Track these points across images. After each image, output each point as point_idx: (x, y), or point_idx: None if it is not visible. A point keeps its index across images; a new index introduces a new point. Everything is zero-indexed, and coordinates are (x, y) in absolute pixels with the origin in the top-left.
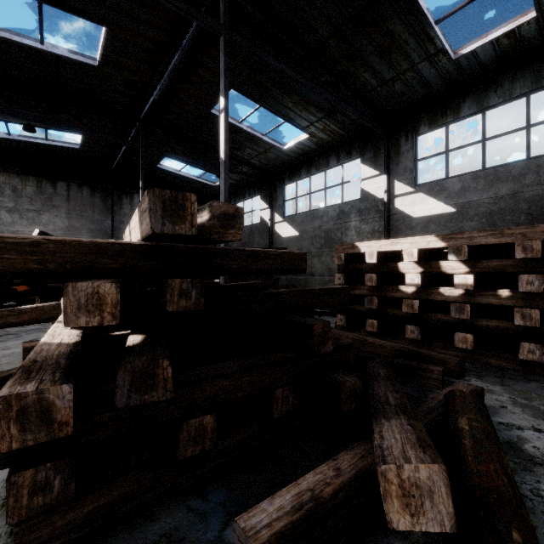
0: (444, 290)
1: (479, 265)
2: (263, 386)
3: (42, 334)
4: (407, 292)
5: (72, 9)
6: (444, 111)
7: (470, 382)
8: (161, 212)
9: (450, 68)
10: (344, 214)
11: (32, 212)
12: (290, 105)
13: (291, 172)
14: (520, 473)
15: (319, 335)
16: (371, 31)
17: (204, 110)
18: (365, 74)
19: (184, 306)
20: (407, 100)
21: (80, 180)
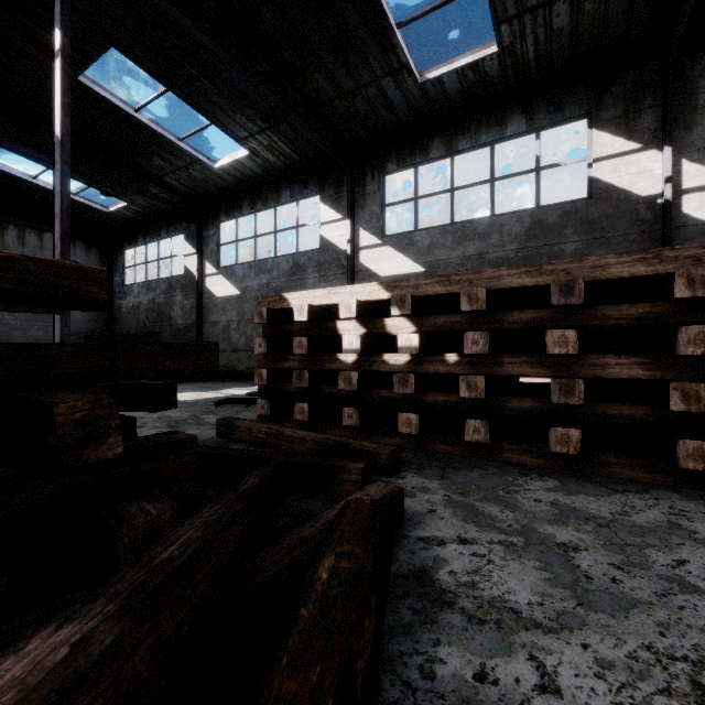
0: (389, 357)
1: (427, 323)
2: None
3: None
4: (347, 362)
5: None
6: (413, 149)
7: (405, 479)
8: None
9: (416, 94)
10: (300, 268)
11: None
12: (215, 99)
13: (228, 205)
14: (417, 631)
15: (74, 425)
16: (320, 11)
17: None
18: (317, 75)
19: None
20: (372, 127)
21: None
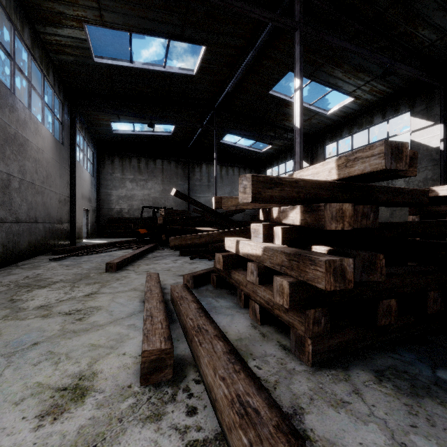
0: None
1: None
2: (419, 287)
3: (177, 257)
4: None
5: (187, 39)
6: None
7: None
8: (390, 155)
9: None
10: None
11: (143, 181)
12: (339, 75)
13: (331, 134)
14: None
15: None
16: None
17: (263, 93)
18: (423, 31)
19: (364, 224)
20: None
21: (169, 157)
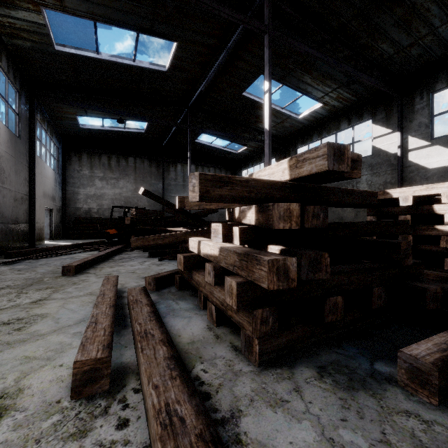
0: None
1: None
2: (365, 284)
3: (145, 259)
4: (444, 230)
5: (157, 34)
6: None
7: None
8: (333, 157)
9: None
10: None
11: (114, 179)
12: (309, 81)
13: (303, 137)
14: None
15: (403, 251)
16: (393, 6)
17: (237, 94)
18: (382, 45)
19: (315, 224)
20: (423, 62)
21: (142, 155)
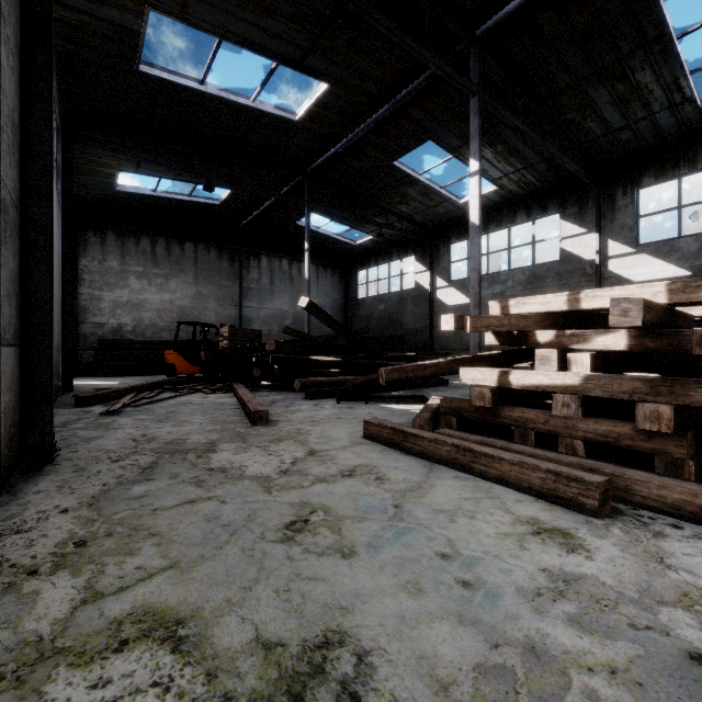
0: None
1: None
2: None
3: (309, 401)
4: None
5: (306, 70)
6: (676, 162)
7: None
8: None
9: (692, 117)
10: (537, 278)
11: (160, 277)
12: (489, 156)
13: (460, 229)
14: None
15: None
16: (616, 82)
17: (385, 162)
18: (591, 123)
19: None
20: (630, 150)
21: (208, 240)
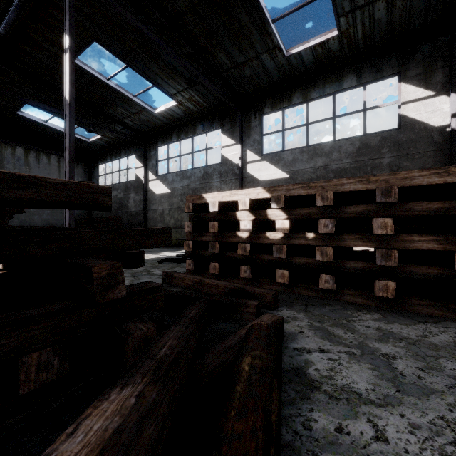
0: (270, 234)
1: (294, 213)
2: None
3: None
4: (243, 237)
5: None
6: (282, 98)
7: (282, 311)
8: None
9: (284, 63)
10: (208, 175)
11: None
12: (157, 71)
13: (163, 136)
14: (298, 402)
15: (102, 279)
16: (223, 14)
17: None
18: (220, 54)
19: None
20: (255, 85)
21: None
